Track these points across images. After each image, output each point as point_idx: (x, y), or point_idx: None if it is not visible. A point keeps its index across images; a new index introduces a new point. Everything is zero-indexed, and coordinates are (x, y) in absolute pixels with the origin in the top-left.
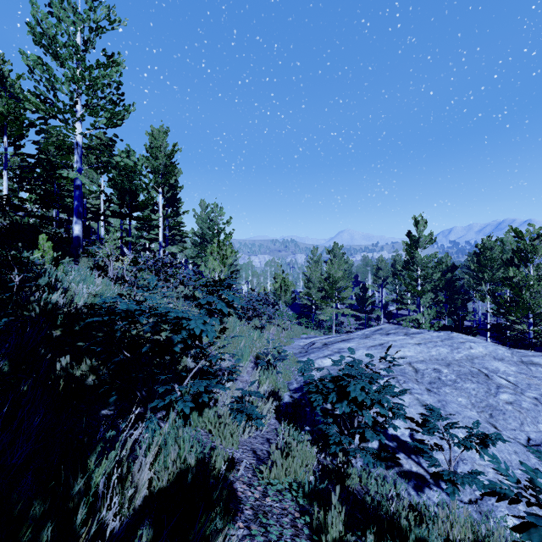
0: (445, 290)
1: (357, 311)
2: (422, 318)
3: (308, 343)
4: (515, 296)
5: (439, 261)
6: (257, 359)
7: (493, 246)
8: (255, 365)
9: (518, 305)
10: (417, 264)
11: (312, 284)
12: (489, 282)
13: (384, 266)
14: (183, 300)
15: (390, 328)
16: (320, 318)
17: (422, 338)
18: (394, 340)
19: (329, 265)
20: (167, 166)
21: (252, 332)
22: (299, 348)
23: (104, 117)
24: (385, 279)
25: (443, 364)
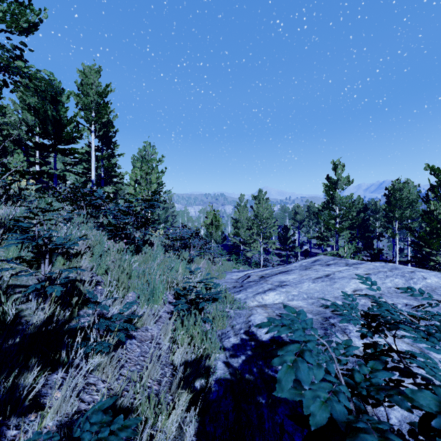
0: (358, 229)
1: (280, 248)
2: (343, 252)
3: (242, 276)
4: (430, 230)
5: (352, 203)
6: (177, 298)
7: (402, 188)
8: (173, 307)
9: (439, 237)
10: (337, 204)
11: (240, 225)
12: (398, 220)
13: (301, 211)
14: (91, 225)
15: (327, 259)
16: (248, 255)
17: (367, 268)
18: (339, 271)
19: (257, 204)
20: (99, 105)
21: (176, 263)
22: (232, 282)
23: (1, 11)
24: (302, 222)
25: (409, 298)
